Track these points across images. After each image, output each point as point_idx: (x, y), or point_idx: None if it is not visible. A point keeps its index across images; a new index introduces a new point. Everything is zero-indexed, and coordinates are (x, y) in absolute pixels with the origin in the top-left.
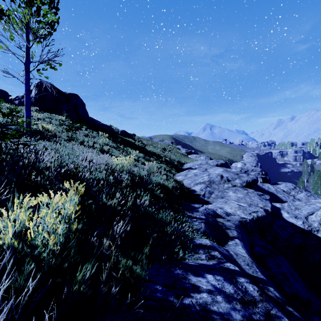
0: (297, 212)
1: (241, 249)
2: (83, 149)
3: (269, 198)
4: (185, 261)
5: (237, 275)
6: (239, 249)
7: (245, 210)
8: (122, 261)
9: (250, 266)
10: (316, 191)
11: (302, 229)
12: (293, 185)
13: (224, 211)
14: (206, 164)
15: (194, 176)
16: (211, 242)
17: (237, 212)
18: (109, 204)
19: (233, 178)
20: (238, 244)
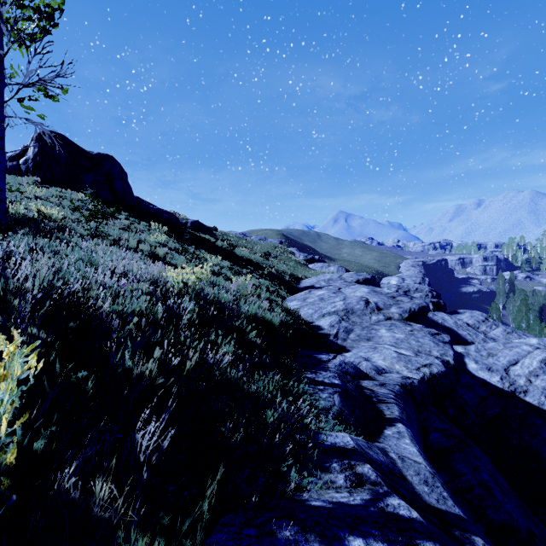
0: (491, 361)
1: (410, 444)
2: (116, 253)
3: (449, 340)
4: (303, 497)
5: (419, 536)
6: (406, 446)
7: (408, 362)
8: (139, 543)
9: (430, 486)
10: (518, 324)
11: (499, 390)
12: (483, 314)
13: (374, 366)
14: (339, 279)
15: (319, 302)
16: (354, 437)
17: (395, 366)
18: (140, 372)
19: (387, 305)
20: (403, 434)
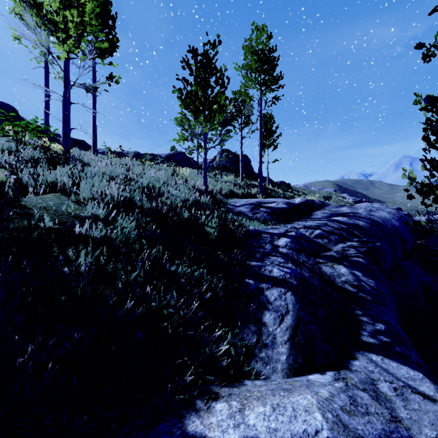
0: None
1: None
2: None
3: None
4: None
5: None
6: None
7: None
8: None
9: None
10: None
11: None
12: None
13: None
14: None
15: None
16: None
17: None
18: None
19: None
20: None
